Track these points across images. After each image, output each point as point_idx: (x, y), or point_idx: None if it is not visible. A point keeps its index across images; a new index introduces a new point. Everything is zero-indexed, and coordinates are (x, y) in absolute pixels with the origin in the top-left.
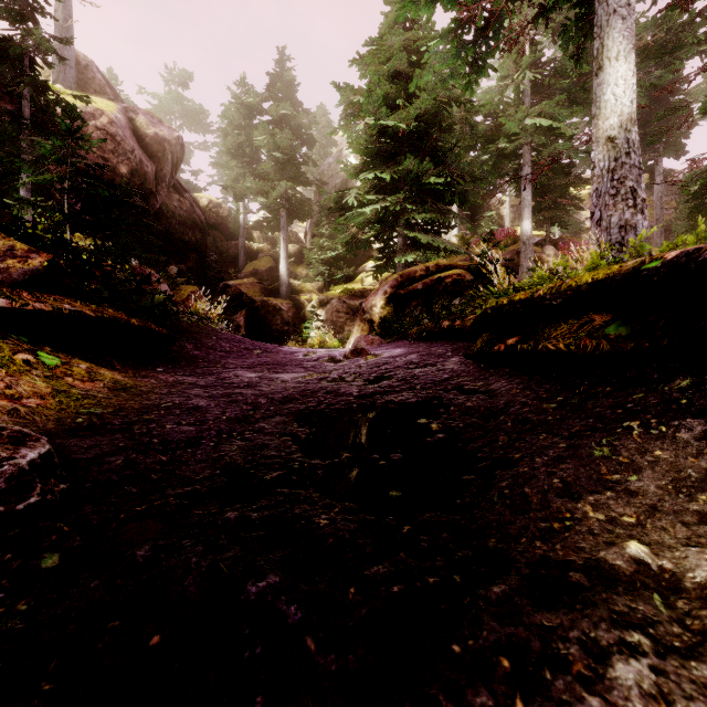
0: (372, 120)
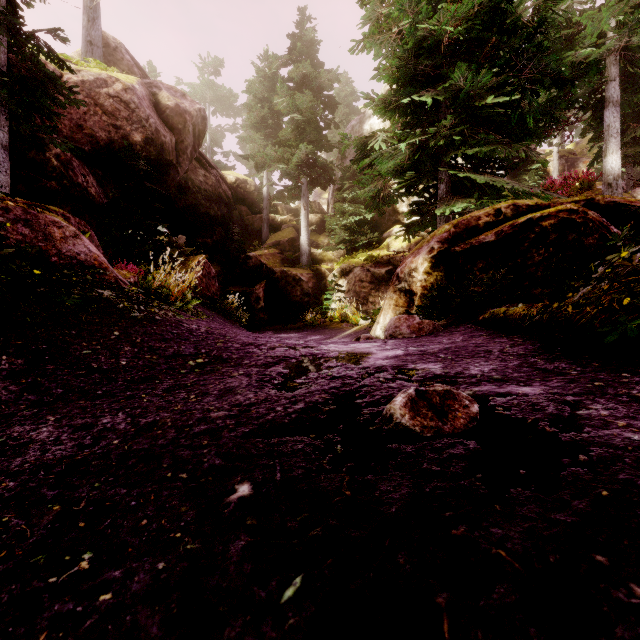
0: (409, 20)
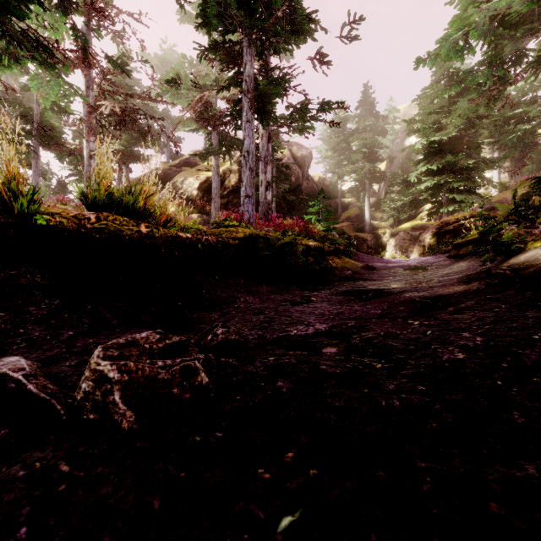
0: (425, 142)
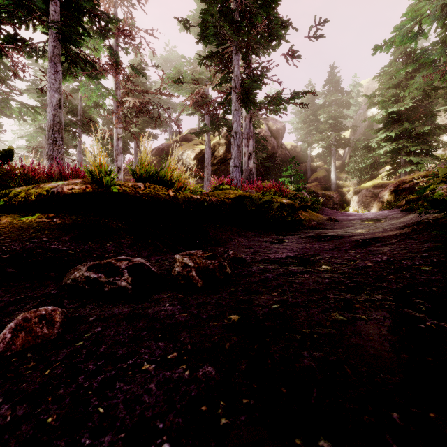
0: (384, 113)
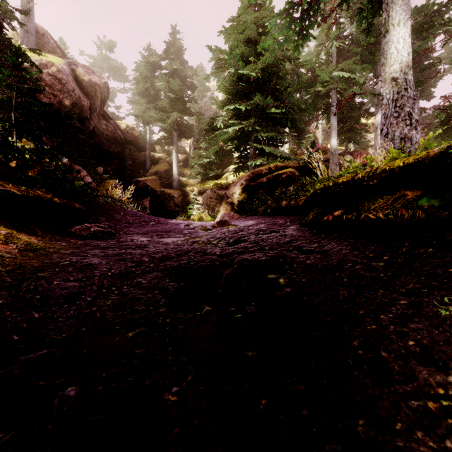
0: (233, 70)
